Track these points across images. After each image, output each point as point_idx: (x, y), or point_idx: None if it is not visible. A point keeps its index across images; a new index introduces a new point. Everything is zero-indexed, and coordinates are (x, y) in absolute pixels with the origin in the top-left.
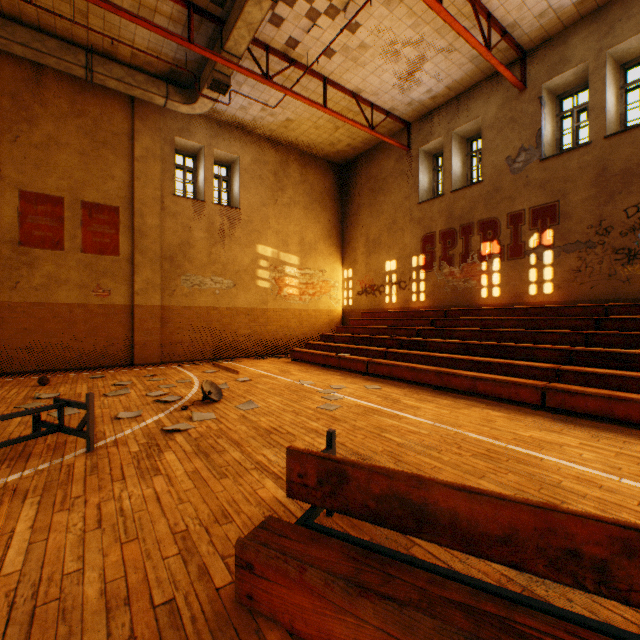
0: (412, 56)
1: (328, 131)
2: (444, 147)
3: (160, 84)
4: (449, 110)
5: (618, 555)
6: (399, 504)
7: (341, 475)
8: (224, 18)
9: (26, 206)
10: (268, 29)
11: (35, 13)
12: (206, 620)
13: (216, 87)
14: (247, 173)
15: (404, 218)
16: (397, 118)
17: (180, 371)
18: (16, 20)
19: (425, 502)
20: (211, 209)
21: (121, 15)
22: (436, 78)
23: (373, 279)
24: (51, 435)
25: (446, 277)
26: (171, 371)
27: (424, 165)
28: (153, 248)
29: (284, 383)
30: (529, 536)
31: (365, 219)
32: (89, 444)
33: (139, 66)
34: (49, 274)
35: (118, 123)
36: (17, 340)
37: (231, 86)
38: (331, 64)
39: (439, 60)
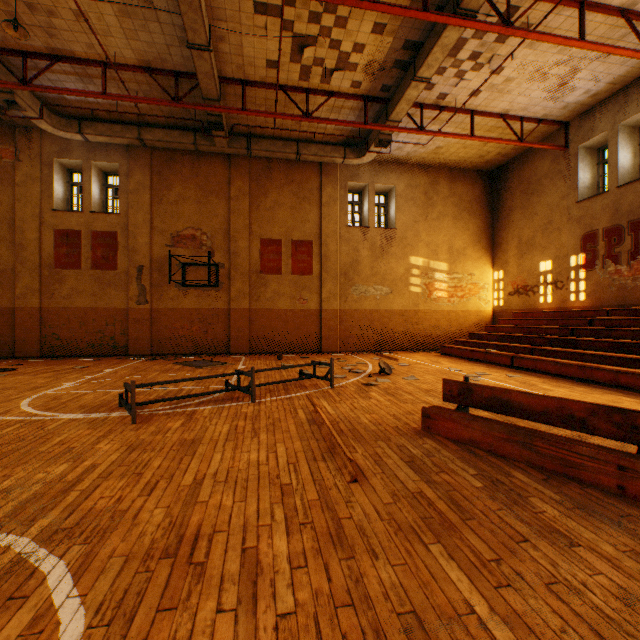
0: (562, 72)
1: (476, 147)
2: (608, 142)
3: (340, 149)
4: (614, 103)
5: (589, 415)
6: (496, 401)
7: (469, 390)
8: (388, 97)
9: (263, 248)
10: (422, 94)
11: (272, 130)
12: (411, 431)
13: (380, 145)
14: (401, 198)
15: (560, 218)
16: (551, 121)
17: (354, 357)
18: (262, 136)
19: (508, 399)
20: (373, 232)
21: (324, 123)
22: (593, 80)
23: (525, 280)
24: (307, 381)
25: (610, 276)
26: (348, 357)
27: (585, 161)
28: (333, 267)
29: (435, 368)
30: (553, 411)
31: (517, 221)
32: (331, 384)
33: (326, 141)
34: (274, 290)
35: (311, 182)
36: (259, 332)
37: (392, 141)
38: (477, 100)
39: (594, 66)
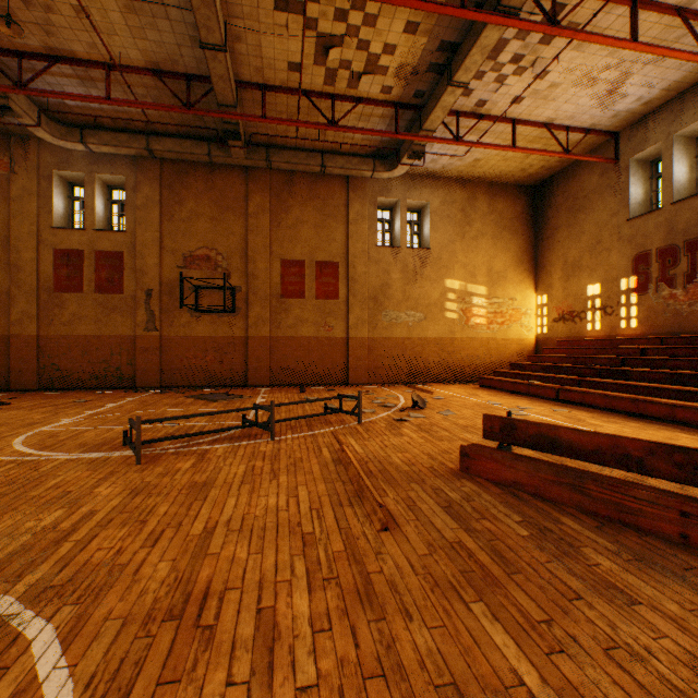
0: (612, 77)
1: (518, 160)
2: (662, 154)
3: (368, 162)
4: (669, 111)
5: (646, 455)
6: (542, 438)
7: (512, 426)
8: (422, 104)
9: (284, 270)
10: (459, 100)
11: (294, 140)
12: (448, 472)
13: (413, 156)
14: (436, 215)
15: (610, 237)
16: (599, 132)
17: (384, 390)
18: (283, 147)
19: (556, 437)
20: (405, 253)
21: (352, 132)
22: (646, 86)
23: (571, 305)
24: (332, 416)
25: (664, 300)
26: (378, 389)
27: (636, 175)
28: (361, 291)
29: (473, 402)
30: (606, 449)
31: (562, 241)
32: (359, 419)
33: (354, 152)
34: (296, 316)
35: (337, 197)
36: (280, 362)
37: (426, 153)
38: (519, 108)
39: (648, 70)
